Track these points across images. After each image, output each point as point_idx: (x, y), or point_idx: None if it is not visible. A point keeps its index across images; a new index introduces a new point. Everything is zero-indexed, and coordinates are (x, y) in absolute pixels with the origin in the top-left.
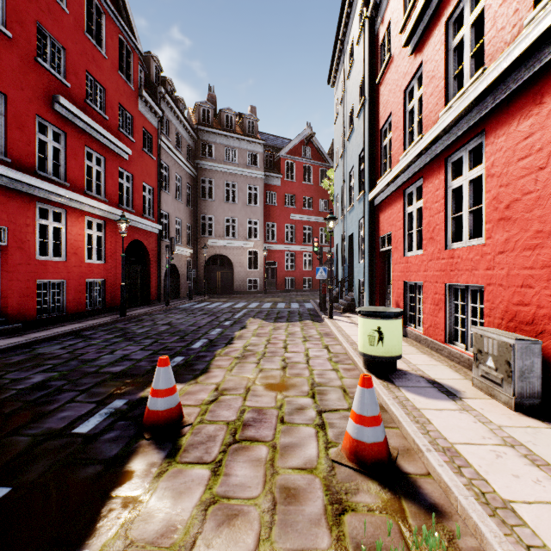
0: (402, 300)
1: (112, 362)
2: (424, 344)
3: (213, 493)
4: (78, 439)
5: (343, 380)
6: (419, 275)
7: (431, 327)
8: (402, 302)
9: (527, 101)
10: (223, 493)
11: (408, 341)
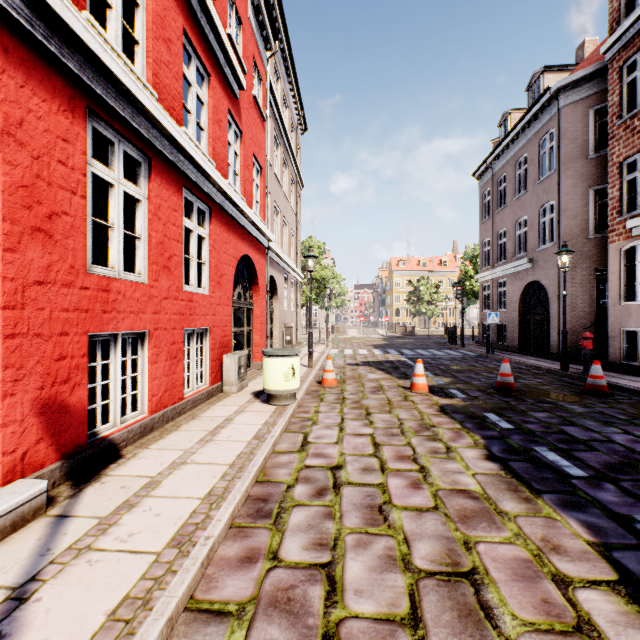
0: (86, 382)
1: (569, 420)
2: (161, 425)
3: (378, 382)
4: (446, 388)
5: (317, 404)
6: (146, 320)
7: (168, 391)
8: (86, 388)
9: (226, 223)
10: (375, 382)
11: (151, 440)
